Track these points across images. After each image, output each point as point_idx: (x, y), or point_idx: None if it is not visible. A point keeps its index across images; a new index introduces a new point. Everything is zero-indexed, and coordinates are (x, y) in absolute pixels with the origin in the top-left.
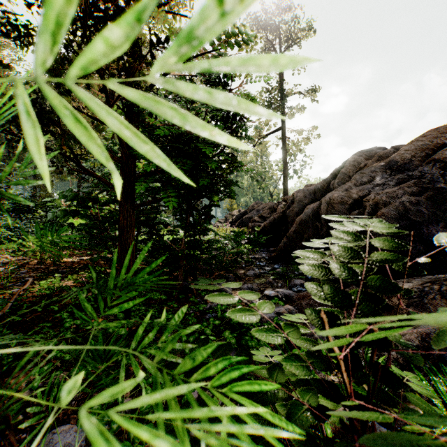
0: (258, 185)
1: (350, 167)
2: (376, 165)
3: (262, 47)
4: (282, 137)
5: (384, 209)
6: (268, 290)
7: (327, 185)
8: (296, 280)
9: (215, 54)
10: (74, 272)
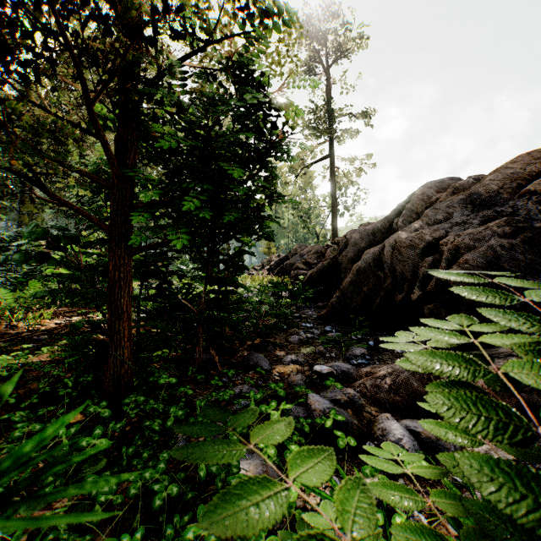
0: (301, 224)
1: (418, 202)
2: (453, 198)
3: (307, 56)
4: (331, 166)
5: (468, 255)
6: (319, 365)
7: (389, 224)
8: (355, 348)
9: (247, 37)
10: (54, 341)
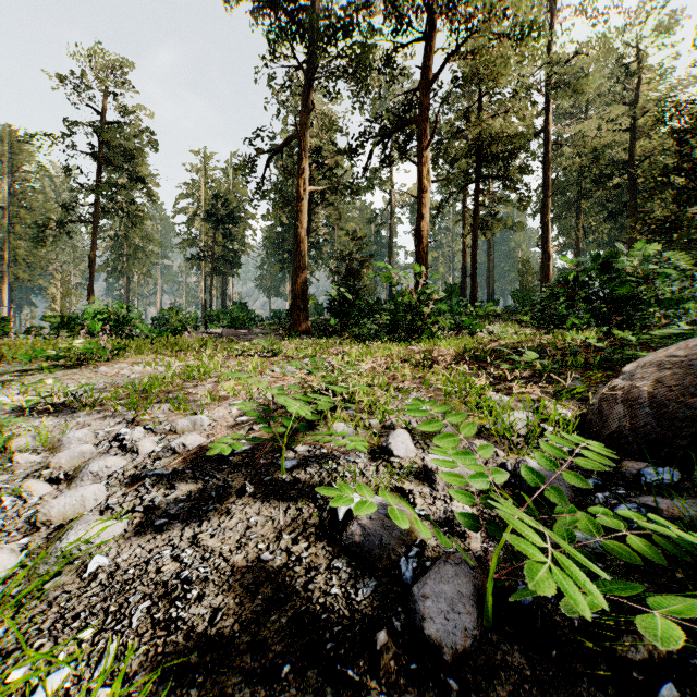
0: None
1: None
2: None
3: None
4: None
5: None
6: None
7: None
8: None
9: None
10: None
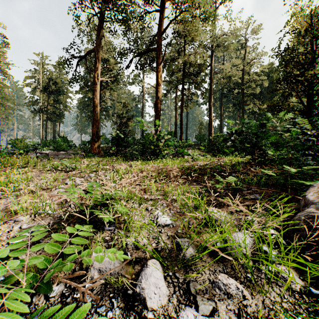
0: None
1: None
2: None
3: None
4: None
5: None
6: None
7: None
8: None
9: None
10: None
